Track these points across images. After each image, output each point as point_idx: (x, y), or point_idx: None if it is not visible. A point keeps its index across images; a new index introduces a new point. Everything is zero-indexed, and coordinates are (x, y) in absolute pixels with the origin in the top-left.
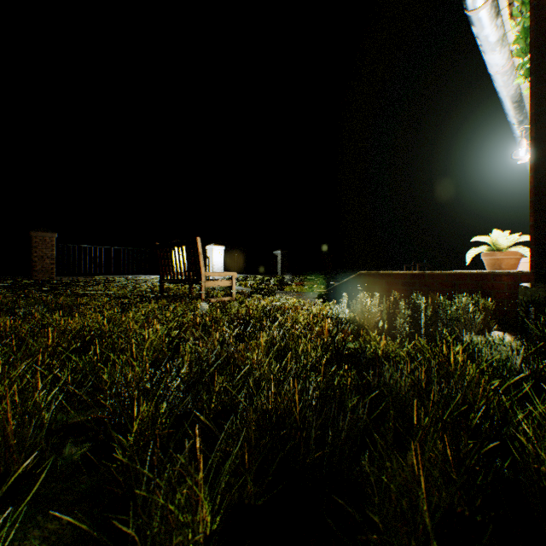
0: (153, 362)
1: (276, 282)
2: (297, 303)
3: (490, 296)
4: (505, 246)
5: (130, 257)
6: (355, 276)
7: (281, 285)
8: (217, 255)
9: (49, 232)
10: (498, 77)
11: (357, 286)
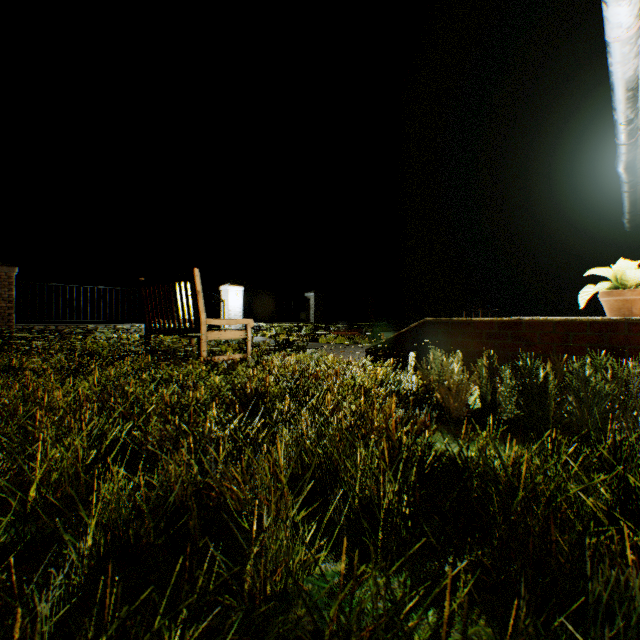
0: (16, 529)
1: (308, 332)
2: (337, 362)
3: (624, 354)
4: (636, 282)
5: (120, 299)
6: (418, 325)
7: (314, 335)
8: (235, 298)
9: (6, 266)
10: (618, 46)
11: (420, 338)
